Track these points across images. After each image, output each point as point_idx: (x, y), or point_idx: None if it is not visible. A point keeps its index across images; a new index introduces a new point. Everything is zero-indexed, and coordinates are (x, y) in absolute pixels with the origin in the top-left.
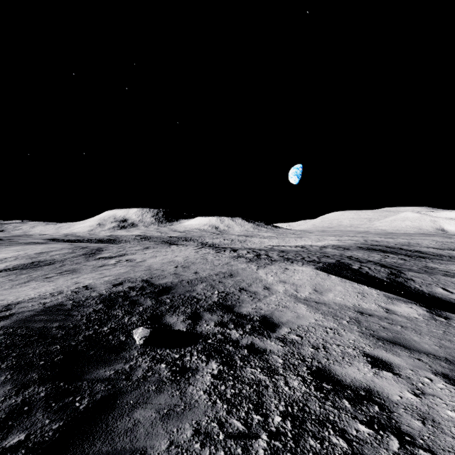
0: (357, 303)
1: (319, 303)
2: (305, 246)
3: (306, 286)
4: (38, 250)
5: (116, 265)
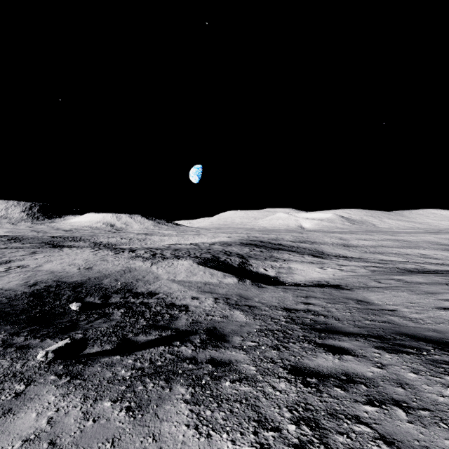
0: (208, 280)
1: (186, 282)
2: (198, 243)
3: (182, 273)
4: None
5: (9, 272)
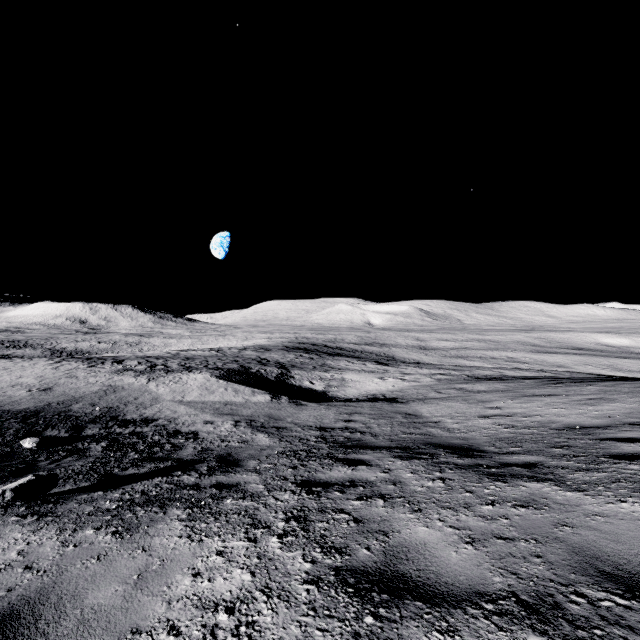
0: (230, 399)
1: (199, 403)
2: (222, 349)
3: (194, 392)
4: None
5: None
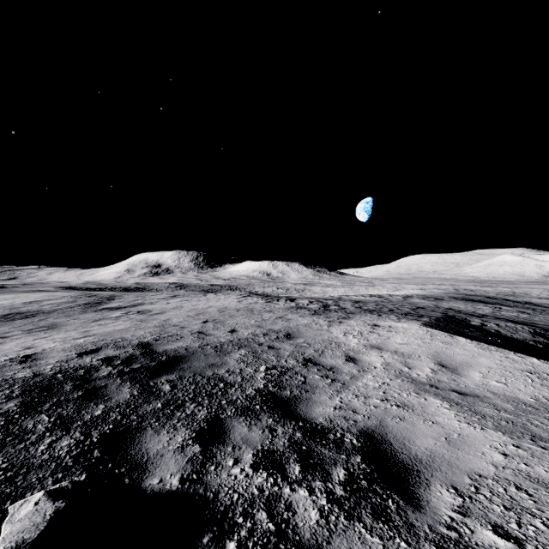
0: (541, 394)
1: (465, 394)
2: (382, 295)
3: (421, 355)
4: (30, 299)
5: (119, 319)
